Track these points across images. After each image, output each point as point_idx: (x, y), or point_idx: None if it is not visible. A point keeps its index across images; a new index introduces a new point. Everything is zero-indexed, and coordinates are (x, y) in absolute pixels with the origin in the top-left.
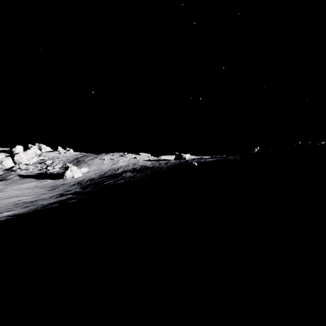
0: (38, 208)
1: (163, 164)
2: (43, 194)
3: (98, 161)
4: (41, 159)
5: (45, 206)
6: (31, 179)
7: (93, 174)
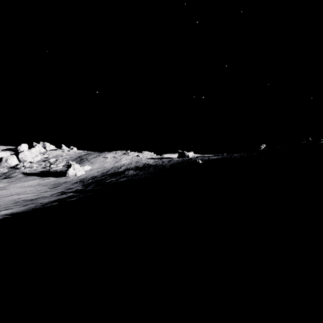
0: (38, 207)
1: (166, 162)
2: (44, 192)
3: (100, 159)
4: (45, 157)
5: (44, 204)
6: (34, 177)
7: (96, 172)
